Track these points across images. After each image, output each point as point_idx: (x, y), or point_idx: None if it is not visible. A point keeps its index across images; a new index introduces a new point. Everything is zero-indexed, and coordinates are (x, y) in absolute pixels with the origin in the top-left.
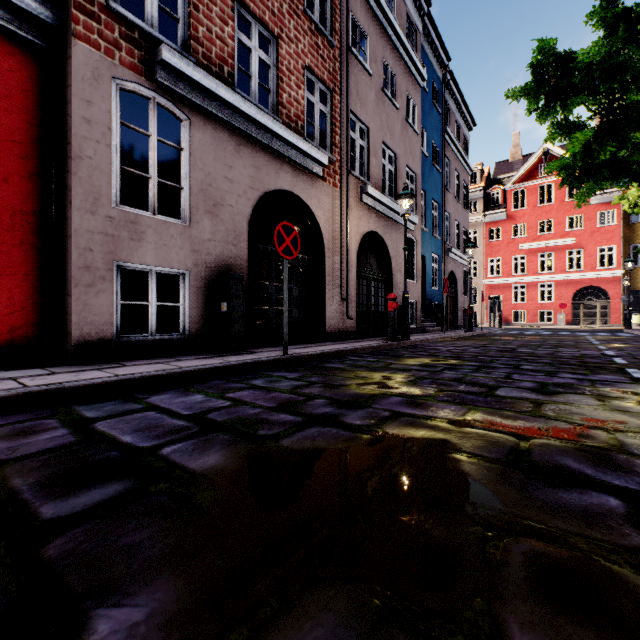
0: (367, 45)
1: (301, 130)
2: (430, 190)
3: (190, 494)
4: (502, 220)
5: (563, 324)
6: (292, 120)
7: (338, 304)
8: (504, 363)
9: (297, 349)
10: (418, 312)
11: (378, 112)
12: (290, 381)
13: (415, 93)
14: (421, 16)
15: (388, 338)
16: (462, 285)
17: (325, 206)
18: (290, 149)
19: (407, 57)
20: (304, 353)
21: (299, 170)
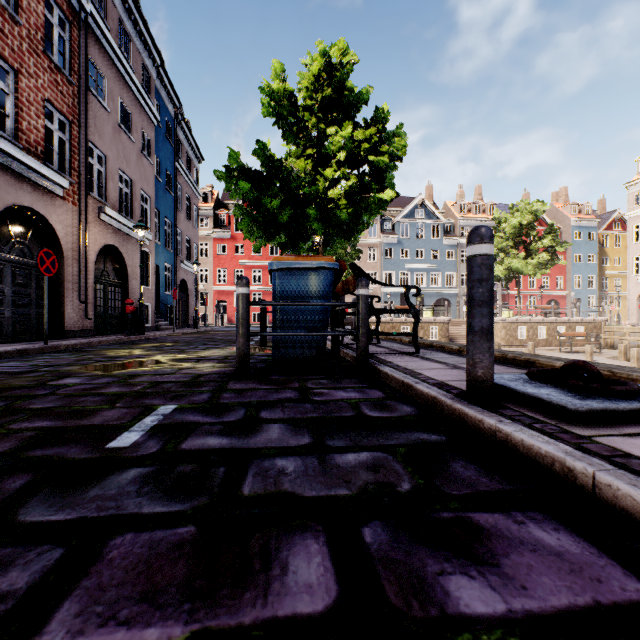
0: (105, 85)
1: (41, 154)
2: (164, 210)
3: (75, 370)
4: (228, 239)
5: (268, 323)
6: (32, 145)
7: (77, 306)
8: (201, 343)
9: (48, 343)
10: (153, 313)
11: (116, 143)
12: (68, 355)
13: (150, 129)
14: (156, 66)
15: (127, 334)
16: (193, 291)
17: (65, 221)
18: (31, 171)
19: (143, 100)
20: (62, 344)
21: (39, 189)
